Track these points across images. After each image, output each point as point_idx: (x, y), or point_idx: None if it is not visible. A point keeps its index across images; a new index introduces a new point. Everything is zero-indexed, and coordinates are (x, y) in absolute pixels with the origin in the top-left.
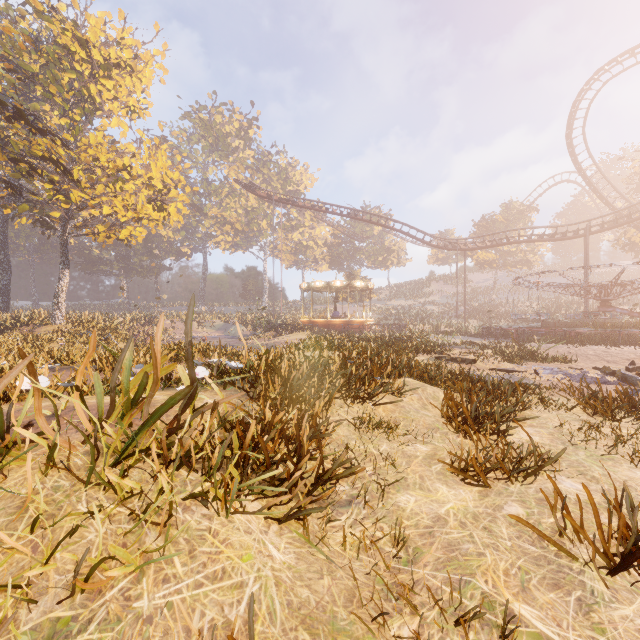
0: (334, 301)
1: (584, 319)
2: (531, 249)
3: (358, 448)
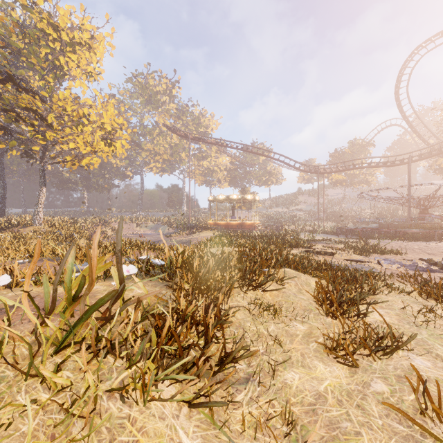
0: (232, 209)
1: (408, 222)
2: (369, 172)
3: (252, 329)
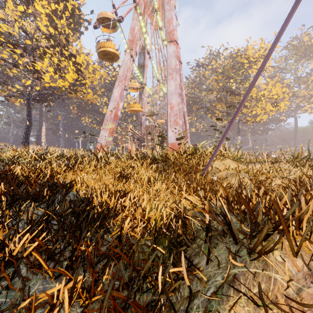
0: None
1: None
2: None
3: None
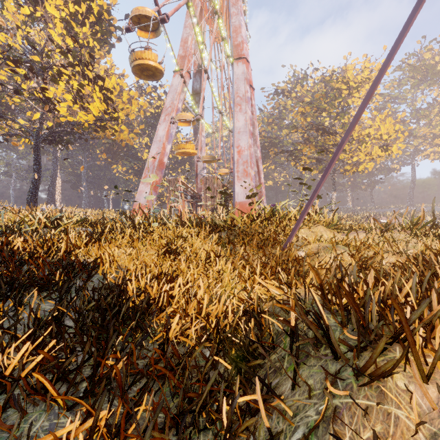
0: None
1: None
2: None
3: None
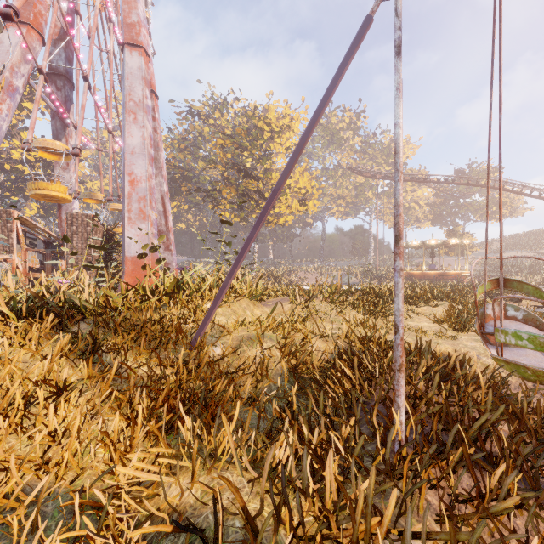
0: (430, 256)
1: None
2: None
3: None
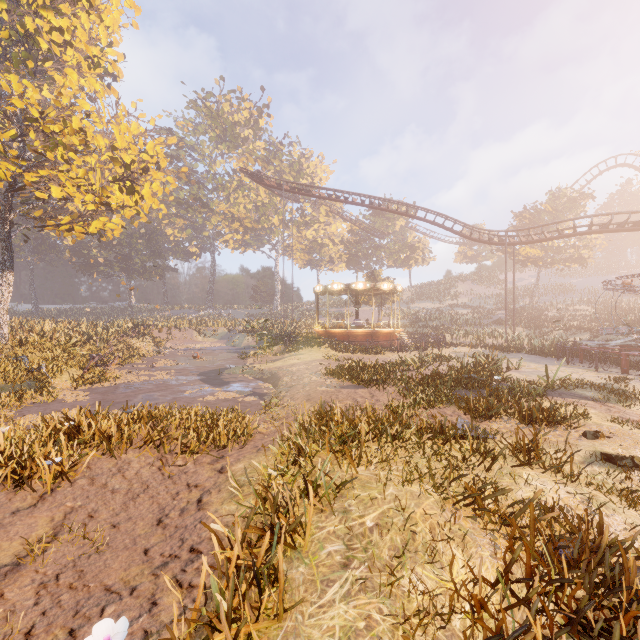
0: (355, 307)
1: None
2: (585, 243)
3: None
